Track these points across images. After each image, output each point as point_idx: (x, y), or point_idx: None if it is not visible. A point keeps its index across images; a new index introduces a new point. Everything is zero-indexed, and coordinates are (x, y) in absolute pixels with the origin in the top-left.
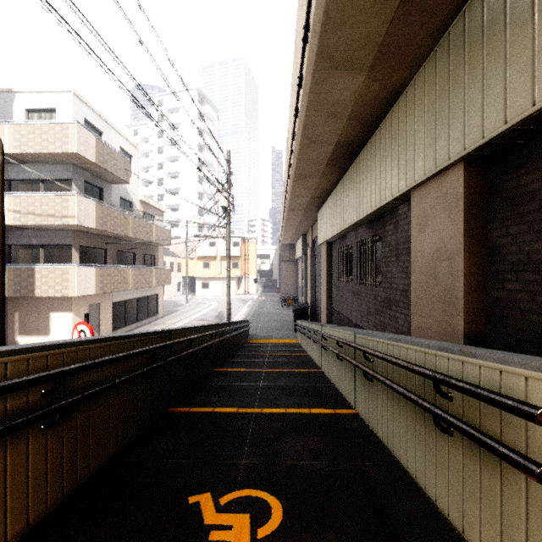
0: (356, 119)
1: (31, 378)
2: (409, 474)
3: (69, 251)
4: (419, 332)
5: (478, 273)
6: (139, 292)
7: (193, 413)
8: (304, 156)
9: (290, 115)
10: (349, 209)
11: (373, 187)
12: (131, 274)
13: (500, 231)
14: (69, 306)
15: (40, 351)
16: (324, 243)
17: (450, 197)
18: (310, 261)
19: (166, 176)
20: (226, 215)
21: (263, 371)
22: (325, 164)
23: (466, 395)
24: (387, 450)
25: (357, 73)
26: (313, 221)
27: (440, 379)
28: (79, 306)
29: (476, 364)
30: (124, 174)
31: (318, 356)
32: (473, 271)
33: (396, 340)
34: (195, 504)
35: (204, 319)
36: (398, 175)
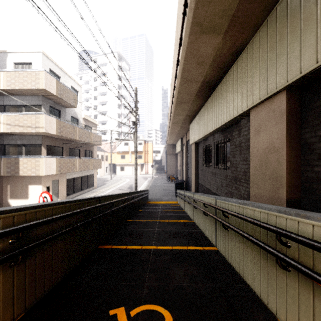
0: (215, 66)
1: (0, 232)
2: (255, 293)
3: (40, 148)
4: (255, 198)
5: (295, 160)
6: (82, 173)
7: (114, 249)
8: (182, 89)
9: (174, 65)
10: (209, 122)
11: (225, 108)
12: (77, 162)
13: (311, 134)
14: (40, 181)
15: (8, 213)
16: (194, 143)
17: (276, 113)
18: (185, 154)
19: (99, 104)
20: (134, 126)
21: (157, 221)
22: (195, 95)
23: (304, 246)
24: (239, 276)
25: (217, 35)
26: (187, 130)
27: (283, 233)
28: (46, 181)
29: (309, 223)
30: (73, 102)
31: (191, 212)
32: (292, 159)
33: (246, 204)
34: (113, 315)
35: (121, 189)
36: (241, 100)
